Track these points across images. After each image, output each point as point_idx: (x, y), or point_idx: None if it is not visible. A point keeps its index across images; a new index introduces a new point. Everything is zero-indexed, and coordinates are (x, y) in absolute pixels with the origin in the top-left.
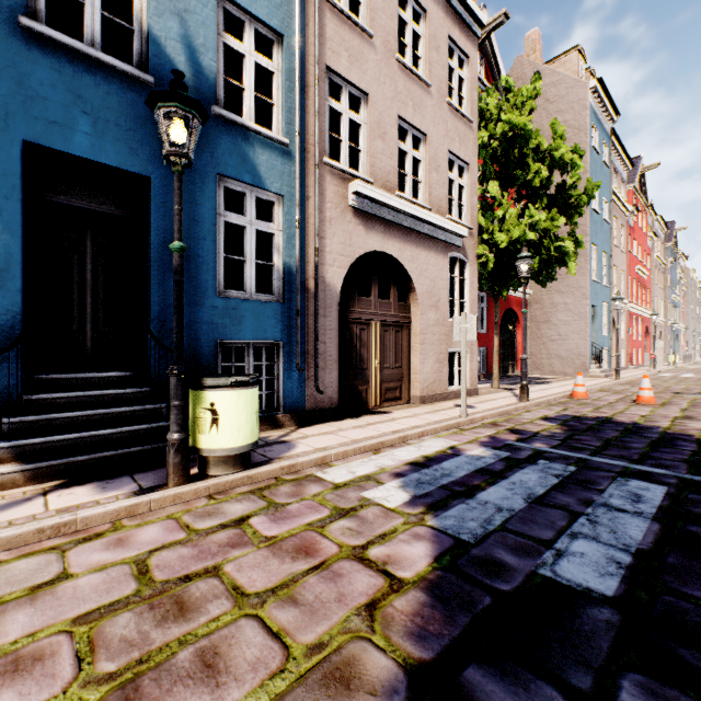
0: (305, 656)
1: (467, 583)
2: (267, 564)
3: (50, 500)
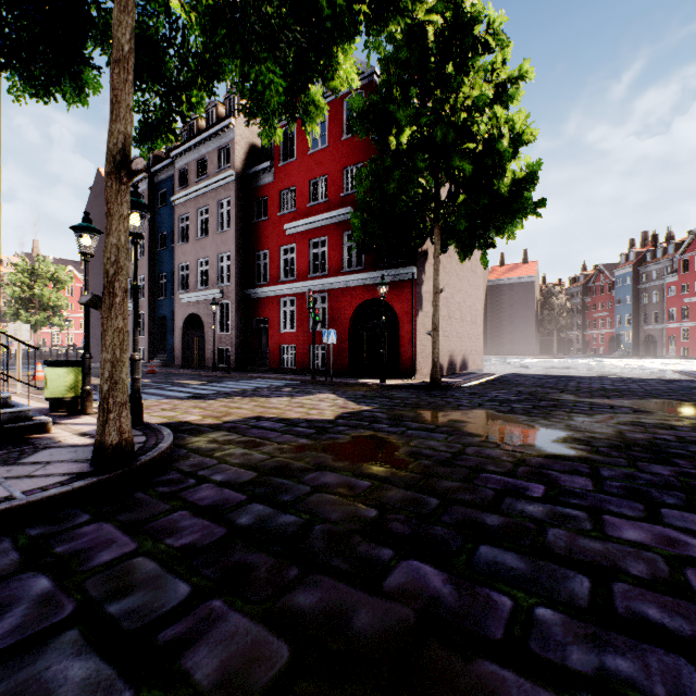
0: (197, 403)
1: (183, 398)
2: (163, 406)
3: (81, 421)
